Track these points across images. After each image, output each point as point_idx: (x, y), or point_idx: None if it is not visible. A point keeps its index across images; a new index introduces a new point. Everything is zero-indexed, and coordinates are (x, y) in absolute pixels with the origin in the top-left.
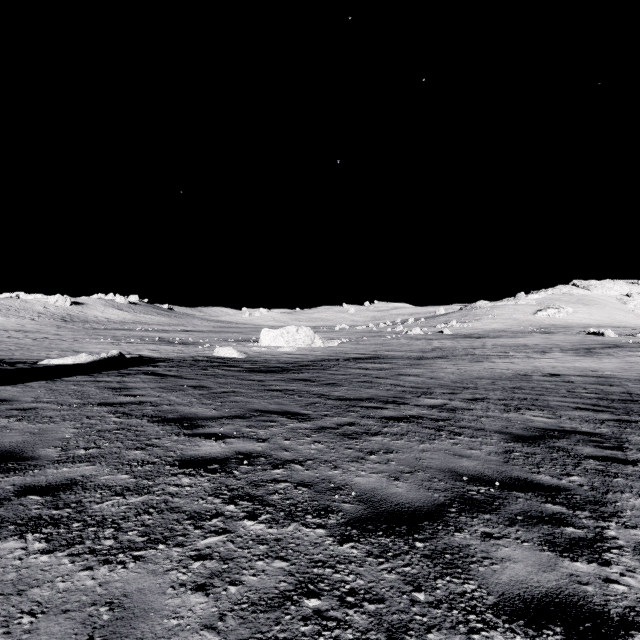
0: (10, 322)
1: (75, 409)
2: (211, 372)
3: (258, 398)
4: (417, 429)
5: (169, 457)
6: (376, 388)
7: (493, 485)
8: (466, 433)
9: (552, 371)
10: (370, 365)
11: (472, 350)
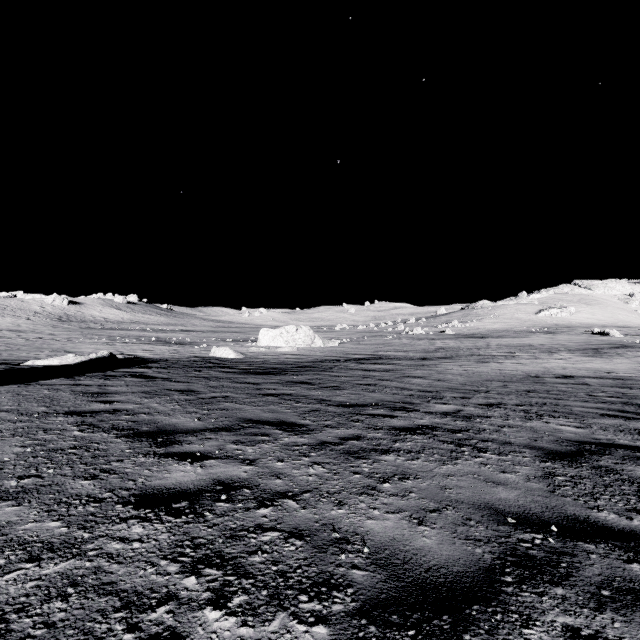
0: (5, 322)
1: (34, 420)
2: (204, 374)
3: (251, 404)
4: (434, 444)
5: (125, 490)
6: (381, 392)
7: (549, 530)
8: (492, 449)
9: (564, 372)
10: (373, 366)
11: (477, 350)
